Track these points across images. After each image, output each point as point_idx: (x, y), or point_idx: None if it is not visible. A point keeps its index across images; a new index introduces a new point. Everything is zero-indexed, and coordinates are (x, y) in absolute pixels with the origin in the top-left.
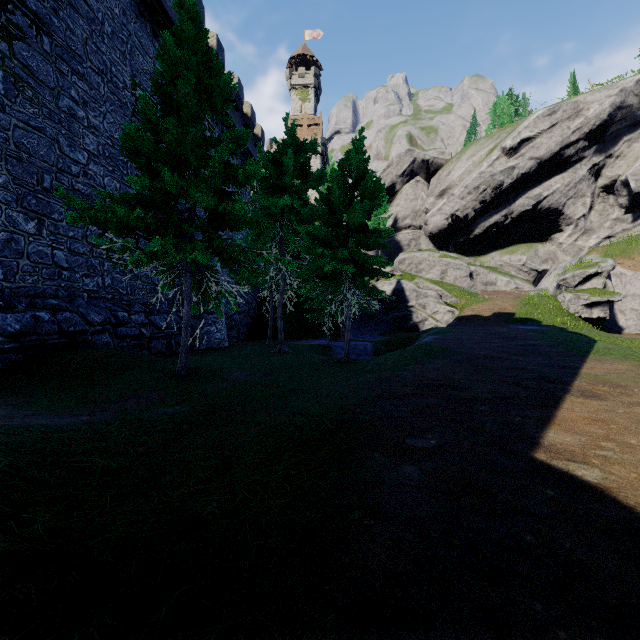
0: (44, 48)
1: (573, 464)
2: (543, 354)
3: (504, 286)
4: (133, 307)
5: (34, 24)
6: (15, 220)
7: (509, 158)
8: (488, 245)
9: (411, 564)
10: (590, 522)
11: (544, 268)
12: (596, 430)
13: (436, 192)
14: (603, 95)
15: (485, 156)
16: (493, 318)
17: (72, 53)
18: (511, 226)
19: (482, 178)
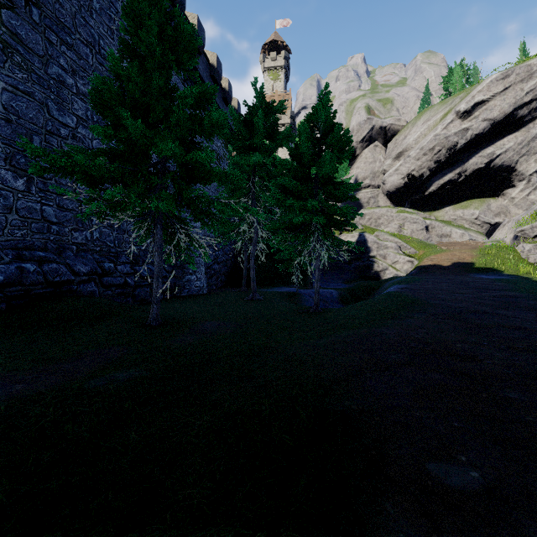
0: (33, 18)
1: None
2: (531, 308)
3: (458, 238)
4: (120, 258)
5: None
6: (4, 177)
7: (463, 121)
8: (442, 201)
9: None
10: None
11: (496, 221)
12: None
13: (393, 155)
14: None
15: (439, 120)
16: (453, 268)
17: (61, 25)
18: (464, 183)
19: (437, 140)
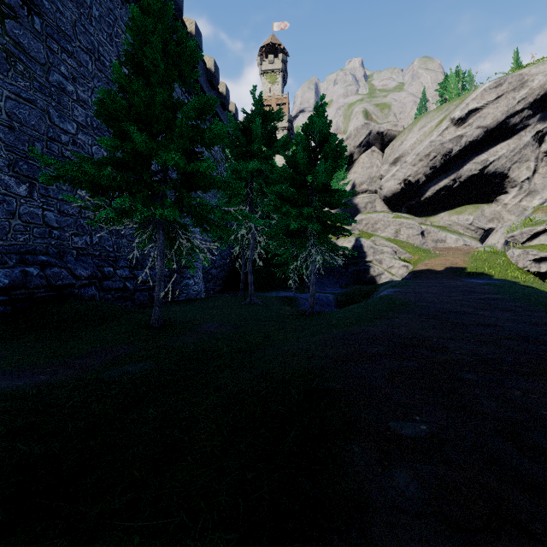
0: (35, 27)
1: None
2: (508, 309)
3: (453, 243)
4: (119, 263)
5: (25, 5)
6: (7, 183)
7: (457, 128)
8: (437, 206)
9: None
10: None
11: (490, 227)
12: None
13: (390, 160)
14: None
15: (435, 127)
16: (446, 272)
17: (62, 33)
18: (459, 189)
19: (432, 146)
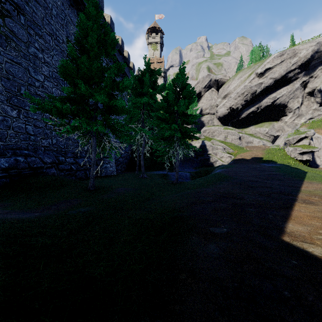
0: (21, 22)
1: (305, 244)
2: (280, 179)
3: (257, 143)
4: (67, 154)
5: (16, 9)
6: (6, 110)
7: (259, 78)
8: (248, 123)
9: (216, 311)
10: (321, 282)
11: (277, 134)
12: (315, 223)
13: (222, 96)
14: (308, 45)
15: (247, 77)
16: (252, 160)
17: (36, 24)
18: (260, 113)
19: (245, 88)
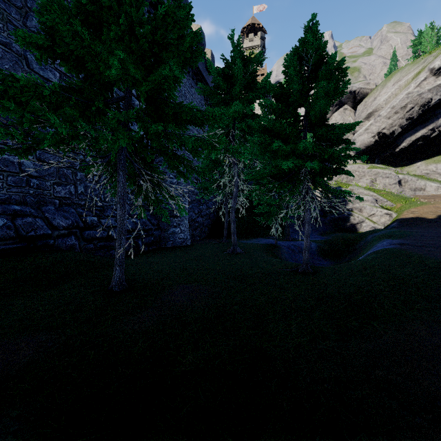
0: None
1: None
2: None
3: (433, 191)
4: (105, 212)
5: None
6: None
7: (437, 77)
8: (413, 156)
9: None
10: None
11: None
12: None
13: (363, 115)
14: None
15: (411, 79)
16: (440, 220)
17: None
18: (438, 138)
19: (409, 98)
